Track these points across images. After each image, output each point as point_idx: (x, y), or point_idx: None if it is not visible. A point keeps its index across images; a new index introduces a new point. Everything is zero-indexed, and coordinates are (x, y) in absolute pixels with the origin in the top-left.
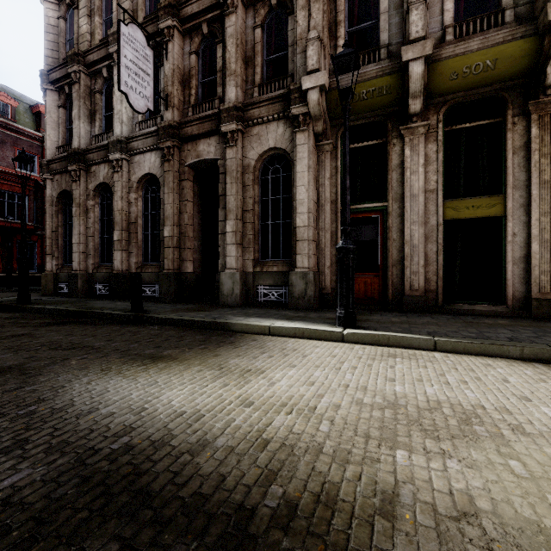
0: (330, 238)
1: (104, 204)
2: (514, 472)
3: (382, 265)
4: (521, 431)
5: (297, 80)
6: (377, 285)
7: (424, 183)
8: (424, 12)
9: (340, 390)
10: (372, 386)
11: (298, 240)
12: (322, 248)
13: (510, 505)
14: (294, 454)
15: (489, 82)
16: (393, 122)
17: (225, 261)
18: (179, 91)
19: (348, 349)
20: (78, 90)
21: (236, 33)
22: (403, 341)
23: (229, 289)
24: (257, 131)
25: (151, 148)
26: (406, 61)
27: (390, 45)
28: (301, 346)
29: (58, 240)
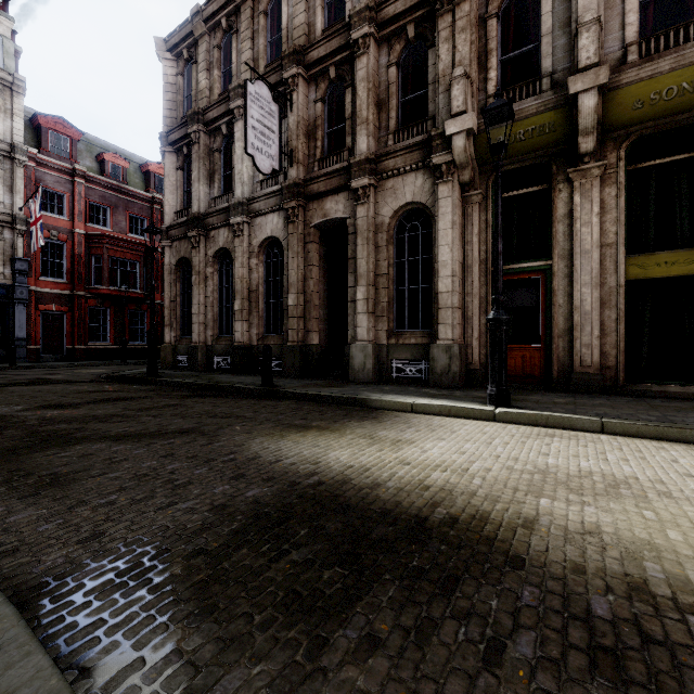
0: (478, 305)
1: (223, 271)
2: (644, 517)
3: (545, 336)
4: (667, 495)
5: (439, 124)
6: (538, 360)
7: (600, 236)
8: (596, 34)
9: (491, 459)
10: (524, 458)
11: (440, 308)
12: (469, 316)
13: (631, 532)
14: (452, 494)
15: (687, 107)
16: (558, 164)
17: (355, 332)
18: (304, 145)
19: (500, 427)
20: (198, 151)
21: (368, 75)
22: (564, 422)
23: (360, 364)
24: (392, 184)
25: (274, 209)
26: (574, 93)
27: (554, 72)
28: (448, 423)
29: (176, 310)
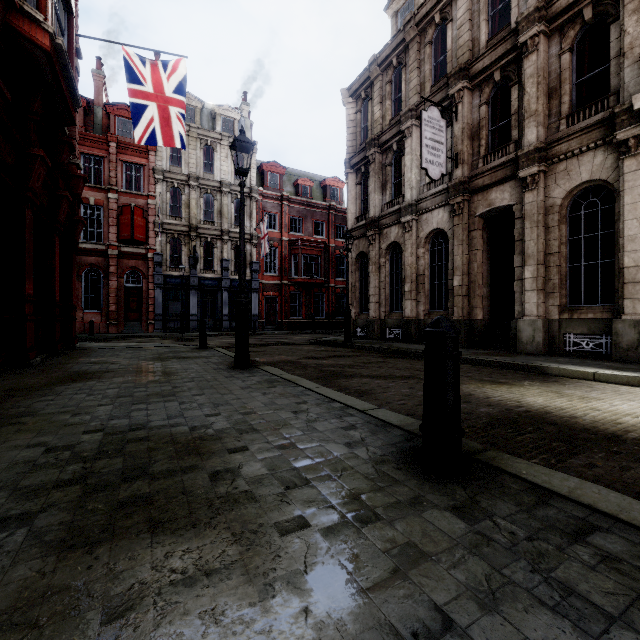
0: None
1: (393, 260)
2: None
3: None
4: None
5: (624, 98)
6: None
7: None
8: None
9: None
10: None
11: (626, 283)
12: None
13: None
14: None
15: None
16: None
17: (522, 308)
18: (468, 146)
19: None
20: (374, 169)
21: (536, 71)
22: None
23: (528, 337)
24: (565, 166)
25: (439, 205)
26: None
27: None
28: (638, 391)
29: (355, 293)
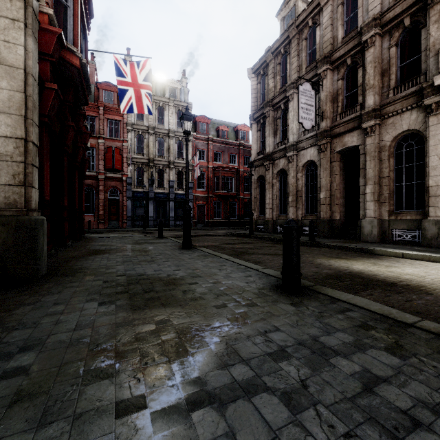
0: None
1: (281, 180)
2: None
3: None
4: None
5: (429, 77)
6: None
7: None
8: None
9: None
10: None
11: (430, 196)
12: None
13: None
14: (411, 281)
15: None
16: None
17: (364, 212)
18: (330, 107)
19: None
20: (268, 121)
21: (374, 59)
22: None
23: (368, 231)
24: (392, 121)
25: (311, 145)
26: None
27: None
28: (426, 264)
29: (257, 202)
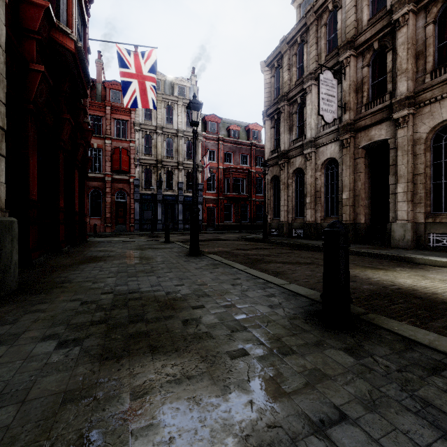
0: None
1: (297, 181)
2: None
3: None
4: None
5: None
6: None
7: None
8: None
9: None
10: None
11: None
12: None
13: None
14: None
15: None
16: None
17: (395, 214)
18: (353, 97)
19: None
20: (283, 116)
21: (406, 39)
22: None
23: (400, 236)
24: (429, 109)
25: (332, 141)
26: None
27: None
28: None
29: (270, 204)
